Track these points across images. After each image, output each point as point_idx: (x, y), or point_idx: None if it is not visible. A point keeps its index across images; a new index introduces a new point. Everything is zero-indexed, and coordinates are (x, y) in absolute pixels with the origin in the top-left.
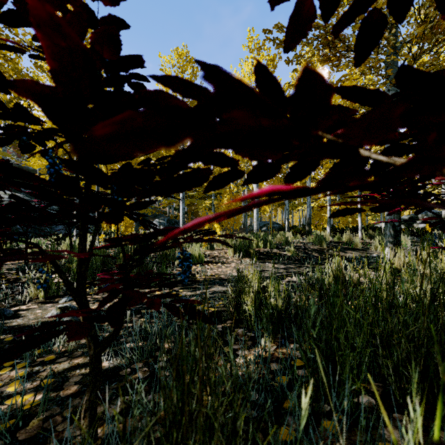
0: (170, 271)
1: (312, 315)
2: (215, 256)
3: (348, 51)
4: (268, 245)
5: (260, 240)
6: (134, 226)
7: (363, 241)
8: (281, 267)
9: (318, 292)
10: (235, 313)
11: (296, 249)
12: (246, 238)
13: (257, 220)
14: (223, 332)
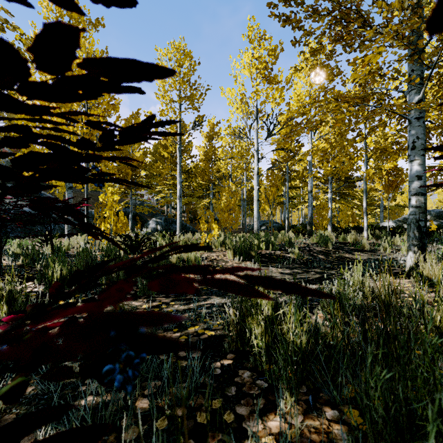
0: None
1: (372, 382)
2: (213, 260)
3: (363, 27)
4: (270, 247)
5: (261, 241)
6: (130, 225)
7: (370, 242)
8: (287, 272)
9: (361, 326)
10: (238, 343)
11: (300, 250)
12: (298, 286)
13: (258, 219)
14: (222, 377)
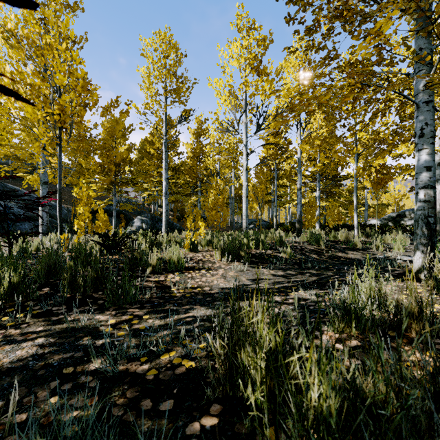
0: (139, 282)
1: None
2: (199, 261)
3: (365, 2)
4: (260, 246)
5: (251, 240)
6: (114, 223)
7: (360, 240)
8: (280, 274)
9: (430, 384)
10: (226, 386)
11: (292, 250)
12: None
13: (246, 216)
14: None
